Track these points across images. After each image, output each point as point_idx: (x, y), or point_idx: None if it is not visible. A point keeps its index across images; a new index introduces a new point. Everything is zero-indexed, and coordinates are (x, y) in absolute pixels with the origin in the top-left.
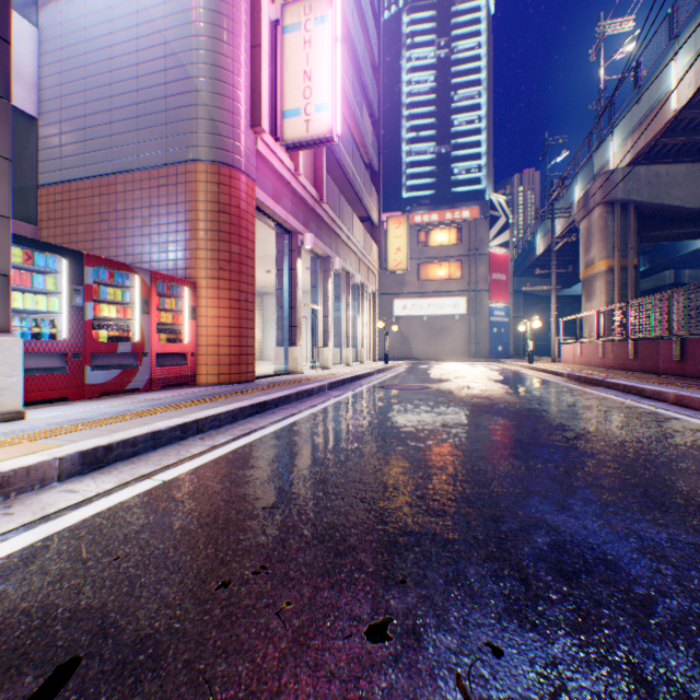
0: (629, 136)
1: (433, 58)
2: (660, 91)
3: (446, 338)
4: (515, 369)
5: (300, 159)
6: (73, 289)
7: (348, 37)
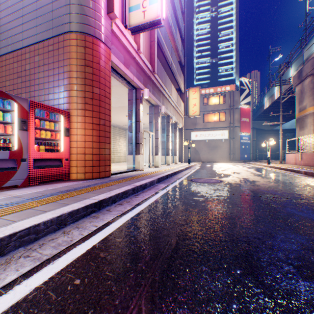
0: None
1: (209, 17)
2: None
3: (218, 151)
4: (261, 167)
5: (140, 42)
6: None
7: None
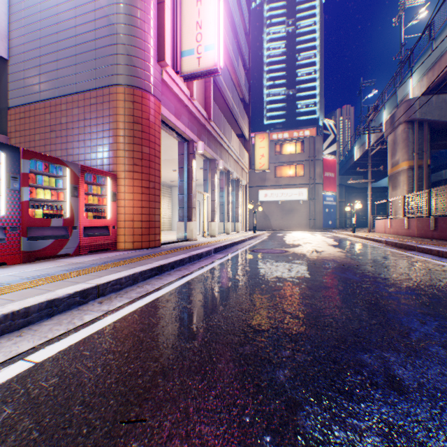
0: (425, 74)
1: (284, 32)
2: None
3: (294, 215)
4: (343, 236)
5: (194, 88)
6: (10, 176)
7: (228, 10)
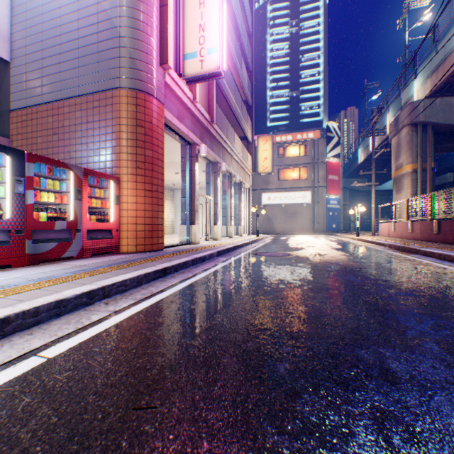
0: (429, 76)
1: (288, 33)
2: (453, 43)
3: (297, 219)
4: (347, 240)
5: (197, 91)
6: (15, 179)
7: (231, 12)
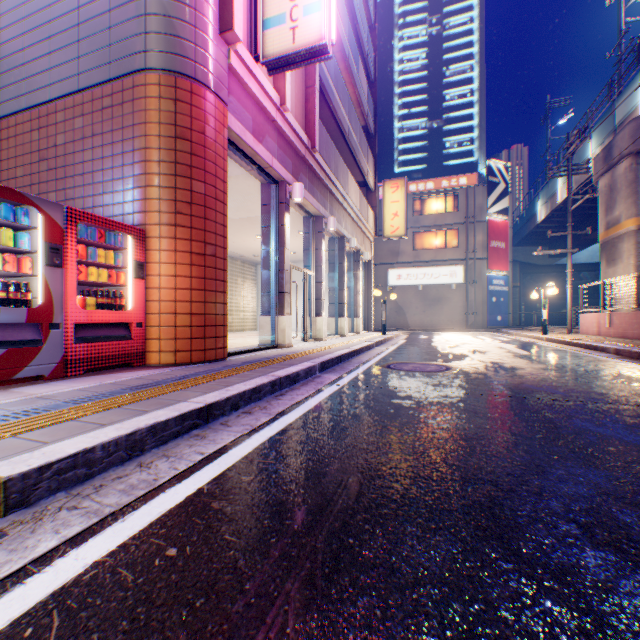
0: None
1: (425, 36)
2: None
3: (442, 308)
4: (529, 340)
5: (286, 90)
6: None
7: None
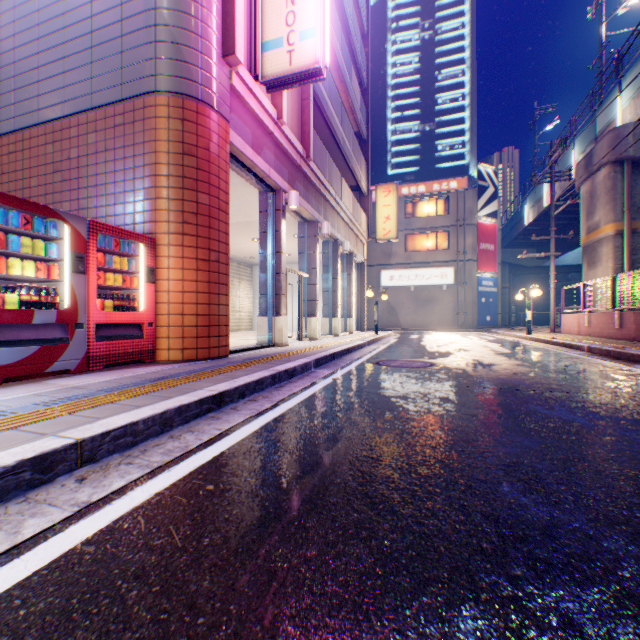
0: None
1: (417, 40)
2: None
3: (433, 308)
4: (513, 340)
5: (283, 105)
6: None
7: None
